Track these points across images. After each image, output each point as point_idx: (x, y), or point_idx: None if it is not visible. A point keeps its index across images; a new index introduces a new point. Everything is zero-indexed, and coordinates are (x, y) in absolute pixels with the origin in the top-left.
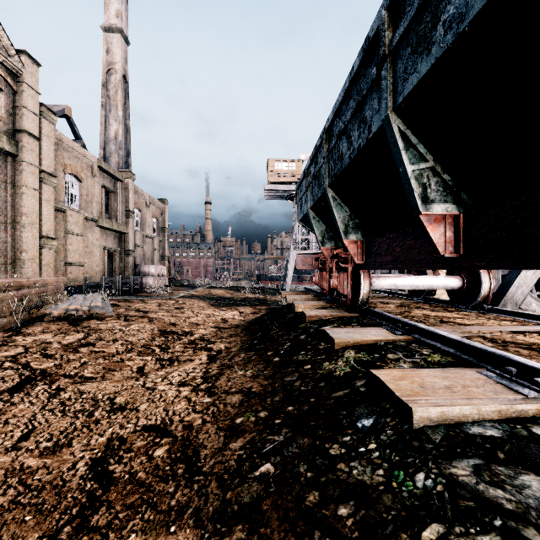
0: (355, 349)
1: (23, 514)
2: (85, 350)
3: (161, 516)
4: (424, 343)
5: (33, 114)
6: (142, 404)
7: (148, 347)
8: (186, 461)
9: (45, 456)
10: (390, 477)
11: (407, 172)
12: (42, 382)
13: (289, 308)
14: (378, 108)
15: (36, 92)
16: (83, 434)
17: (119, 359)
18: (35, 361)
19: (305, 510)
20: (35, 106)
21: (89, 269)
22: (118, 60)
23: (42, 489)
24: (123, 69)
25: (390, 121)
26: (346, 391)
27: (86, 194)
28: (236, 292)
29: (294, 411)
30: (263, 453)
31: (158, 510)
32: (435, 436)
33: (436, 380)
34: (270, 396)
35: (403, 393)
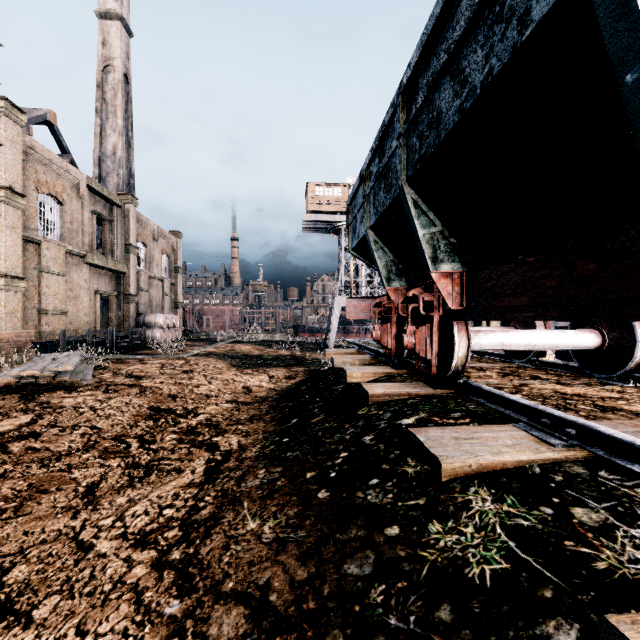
0: (488, 487)
1: None
2: (19, 447)
3: None
4: (623, 470)
5: None
6: (46, 598)
7: (123, 439)
8: None
9: None
10: None
11: None
12: None
13: (337, 374)
14: None
15: None
16: None
17: (64, 466)
18: None
19: None
20: None
21: (73, 319)
22: (117, 54)
23: None
24: (124, 67)
25: None
26: None
27: (70, 221)
28: (267, 348)
29: None
30: None
31: None
32: None
33: None
34: None
35: None
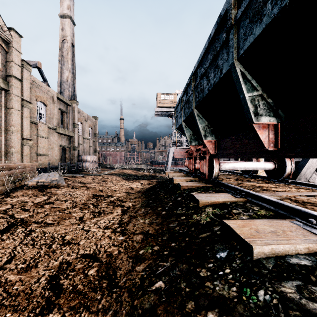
0: (212, 207)
1: (5, 312)
2: (48, 206)
3: (92, 315)
4: (254, 203)
5: (18, 66)
6: (81, 240)
7: (86, 204)
8: (108, 278)
9: (21, 273)
10: (241, 293)
11: (245, 97)
12: (21, 226)
13: (170, 181)
14: (227, 58)
15: (20, 53)
16: (45, 259)
17: (68, 212)
18: (17, 213)
19: (185, 314)
20: (19, 61)
21: (51, 158)
22: (68, 34)
23: (18, 295)
24: (71, 40)
25: (235, 65)
26: (208, 234)
27: (49, 113)
28: (138, 171)
29: (176, 246)
30: (157, 274)
31: (90, 311)
32: (268, 265)
33: (265, 227)
34: (160, 236)
35: (246, 236)
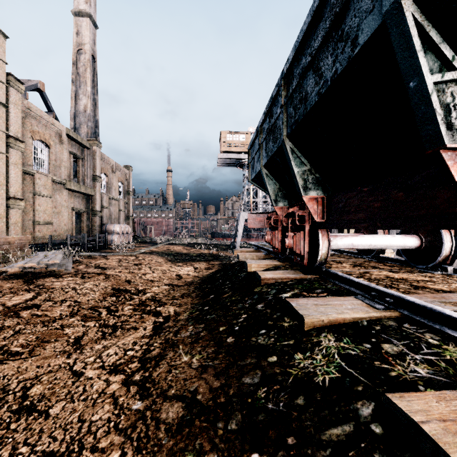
0: (333, 333)
1: None
2: (27, 314)
3: None
4: (419, 323)
5: (0, 82)
6: (56, 403)
7: (96, 309)
8: None
9: None
10: None
11: (425, 85)
12: None
13: (241, 265)
14: (372, 5)
15: (3, 62)
16: None
17: (59, 326)
18: None
19: None
20: (2, 75)
21: (57, 228)
22: (87, 41)
23: None
24: (92, 50)
25: (401, 7)
26: (347, 430)
27: (54, 159)
28: (192, 248)
29: None
30: None
31: None
32: None
33: None
34: (222, 418)
35: None
